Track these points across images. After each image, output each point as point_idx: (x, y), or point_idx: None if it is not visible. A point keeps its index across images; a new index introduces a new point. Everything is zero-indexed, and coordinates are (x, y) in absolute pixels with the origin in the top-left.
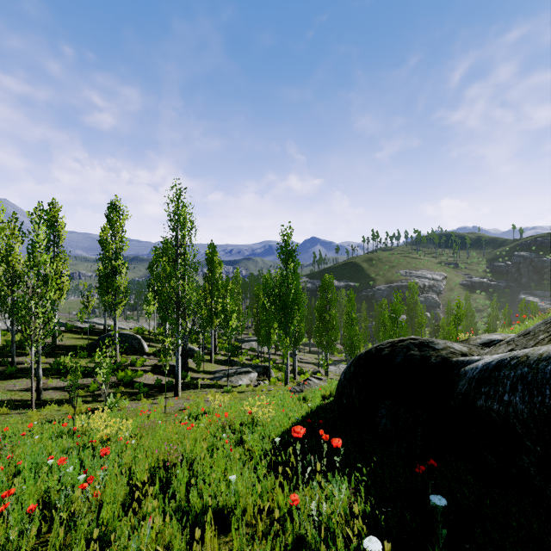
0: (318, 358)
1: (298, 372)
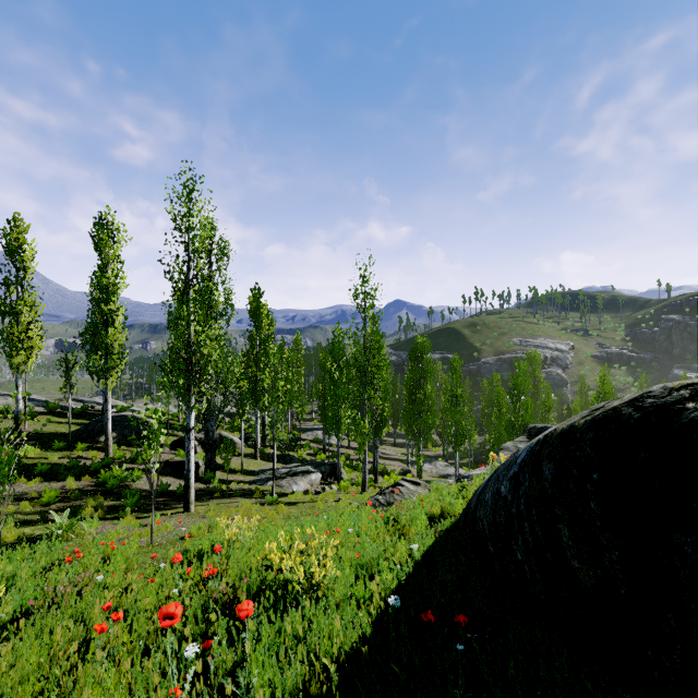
0: (406, 453)
1: (380, 472)
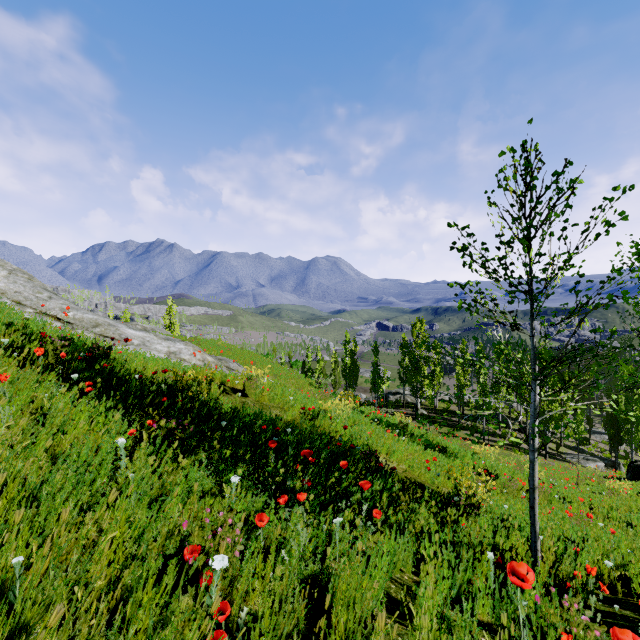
0: None
1: None
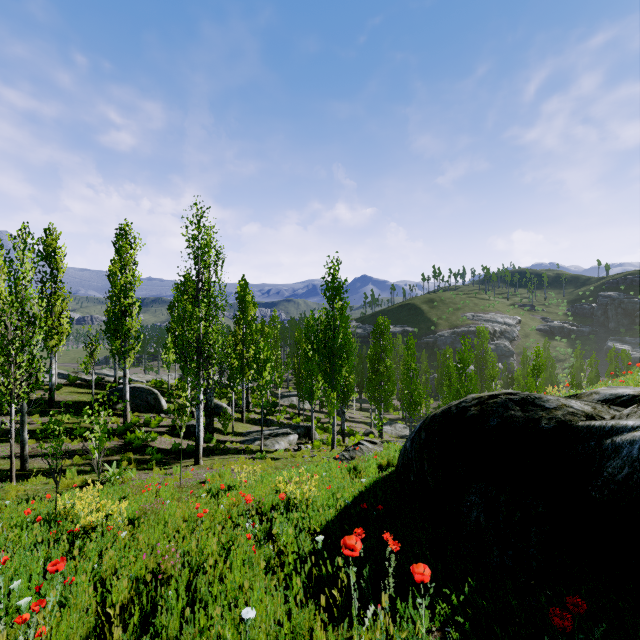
0: (370, 416)
1: (347, 433)
